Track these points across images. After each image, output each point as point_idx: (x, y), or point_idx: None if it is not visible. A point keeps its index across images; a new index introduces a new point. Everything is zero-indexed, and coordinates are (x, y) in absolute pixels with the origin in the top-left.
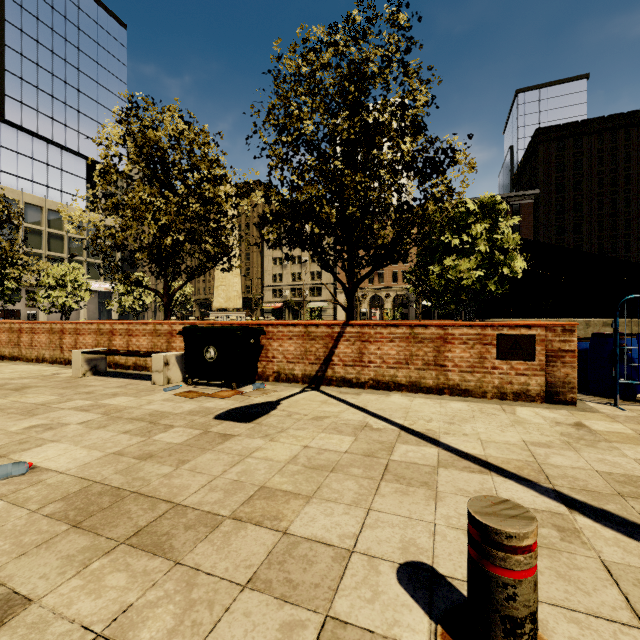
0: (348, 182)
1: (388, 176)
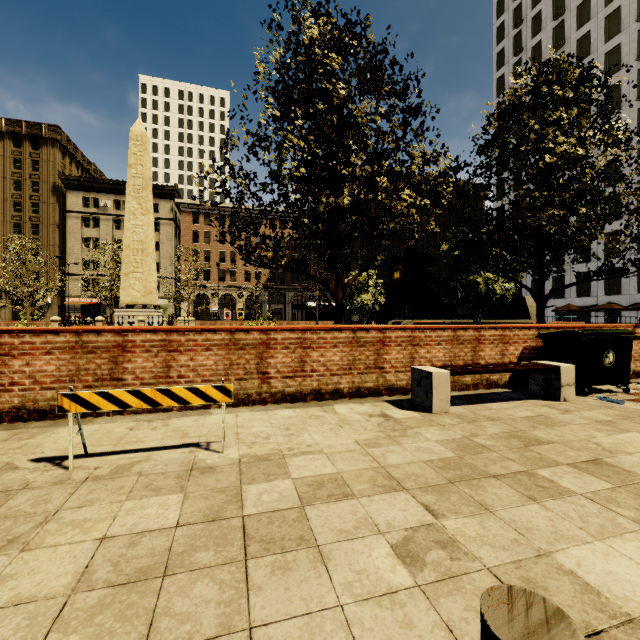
0: (636, 209)
1: None
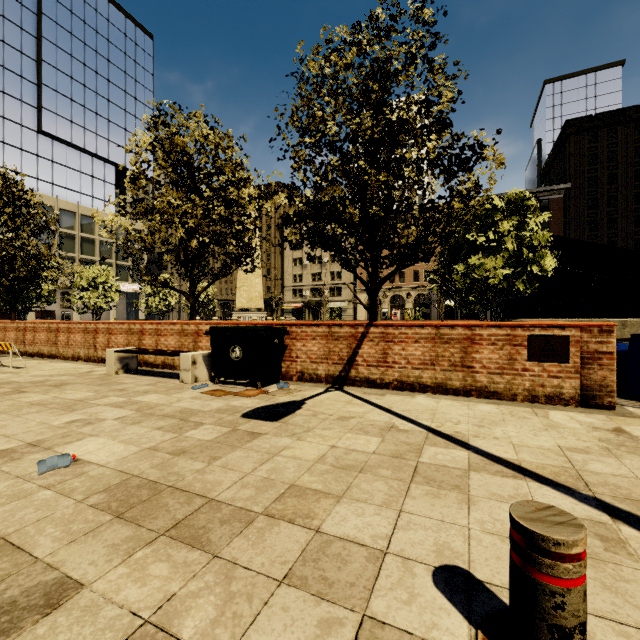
0: (372, 182)
1: (413, 174)
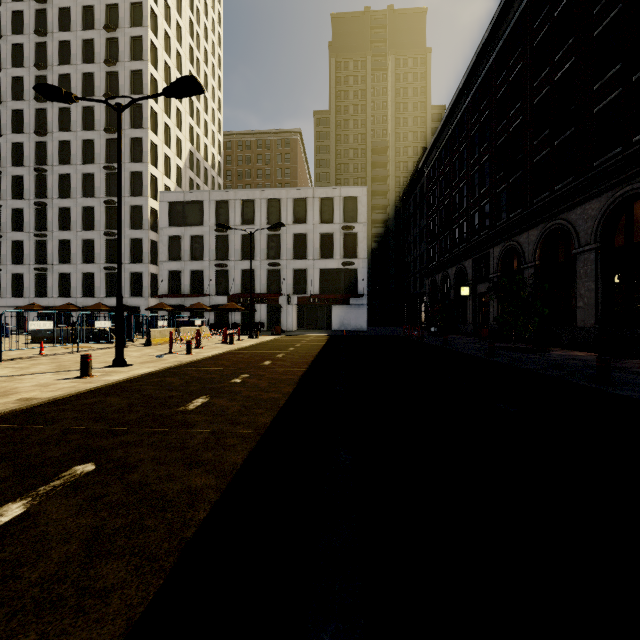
0: None
1: None
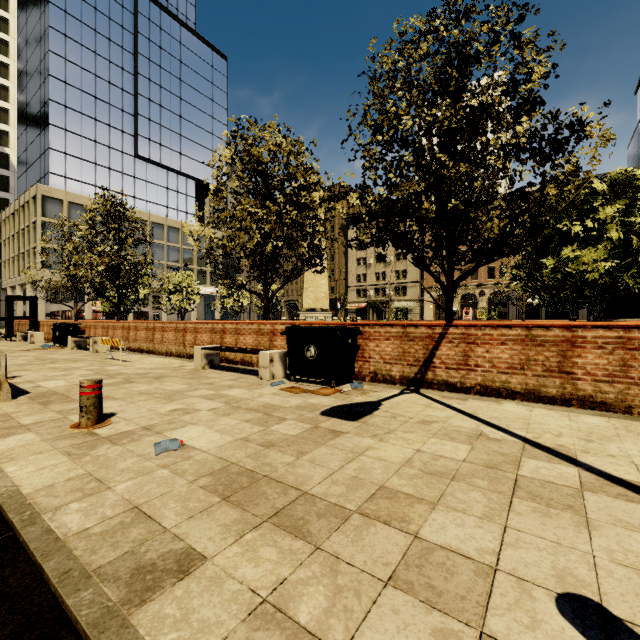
0: (451, 174)
1: (499, 162)
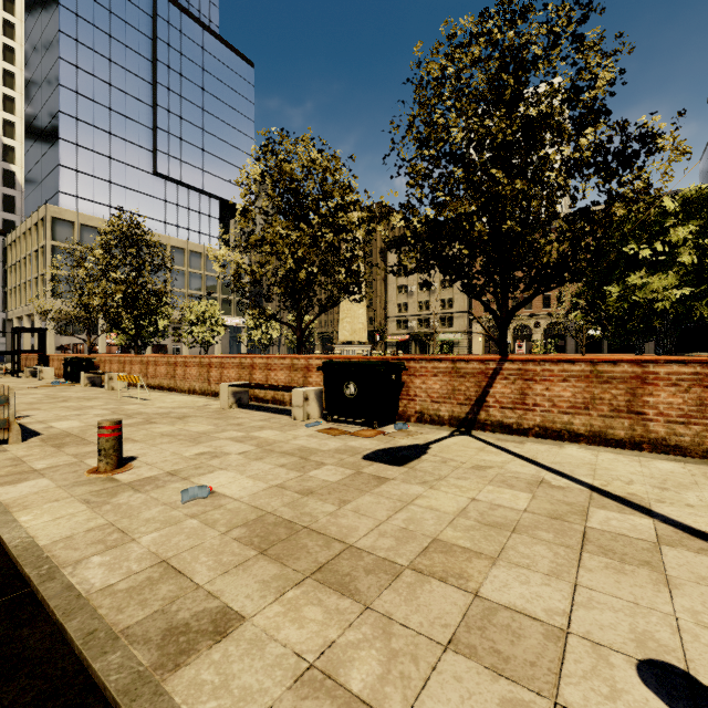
0: (506, 192)
1: (560, 179)
